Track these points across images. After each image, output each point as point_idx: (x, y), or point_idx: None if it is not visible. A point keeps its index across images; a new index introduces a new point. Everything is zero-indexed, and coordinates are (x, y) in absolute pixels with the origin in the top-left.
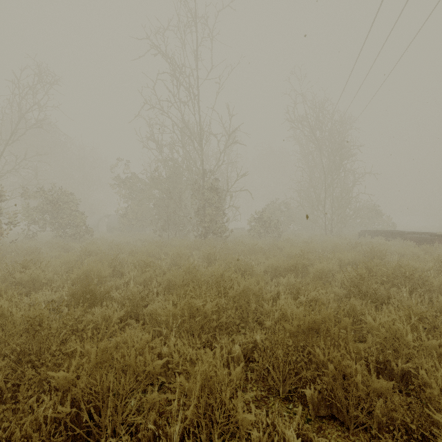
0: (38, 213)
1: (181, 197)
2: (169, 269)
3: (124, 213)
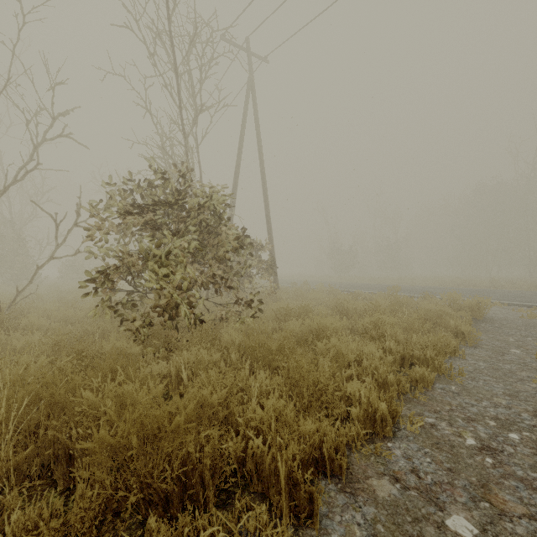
0: None
1: None
2: None
3: None
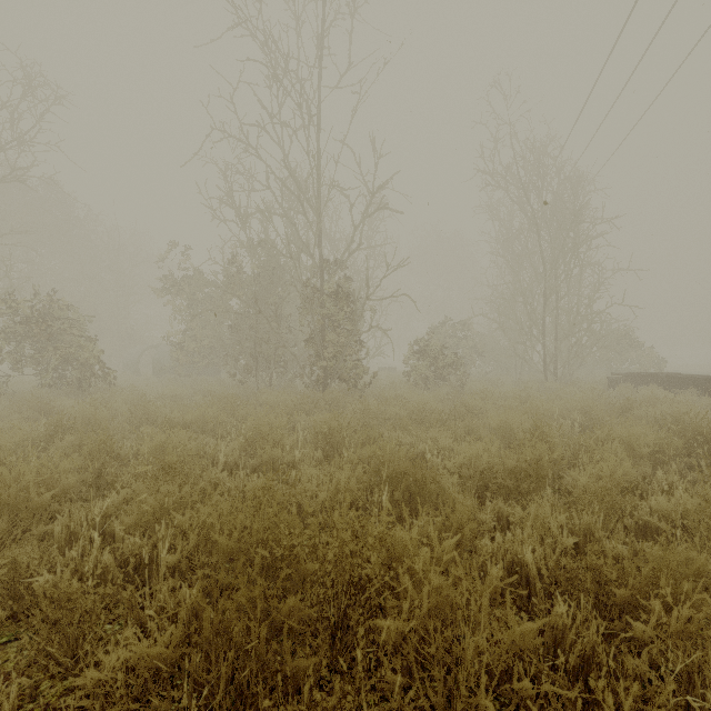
0: (8, 340)
1: (281, 313)
2: (237, 466)
3: (180, 341)
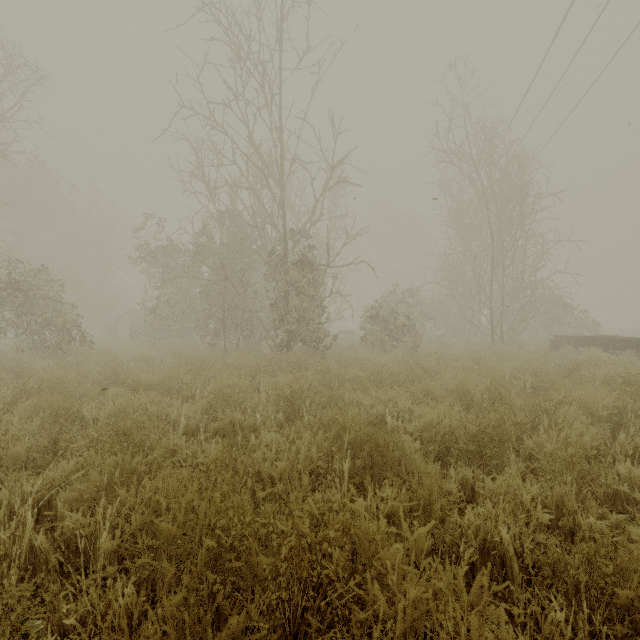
0: None
1: (247, 280)
2: (199, 429)
3: (154, 306)
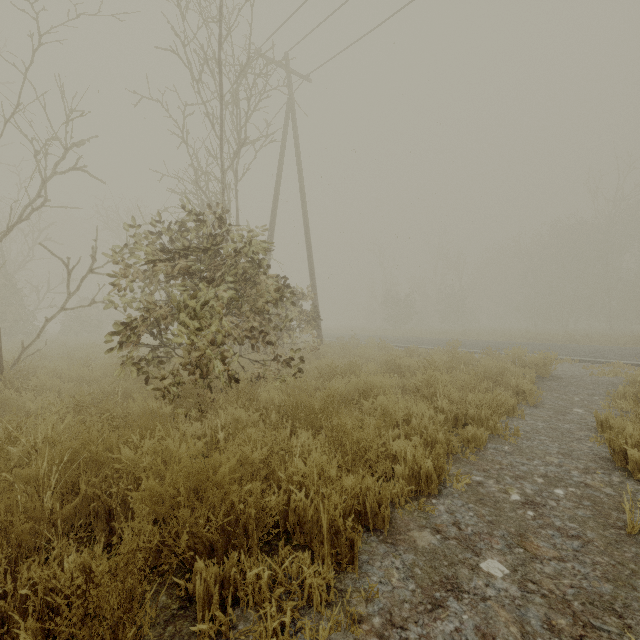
0: None
1: None
2: None
3: None
